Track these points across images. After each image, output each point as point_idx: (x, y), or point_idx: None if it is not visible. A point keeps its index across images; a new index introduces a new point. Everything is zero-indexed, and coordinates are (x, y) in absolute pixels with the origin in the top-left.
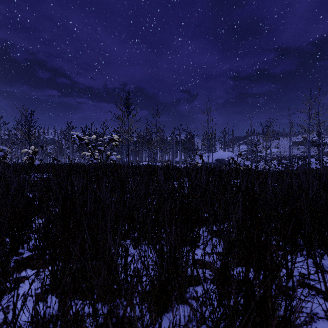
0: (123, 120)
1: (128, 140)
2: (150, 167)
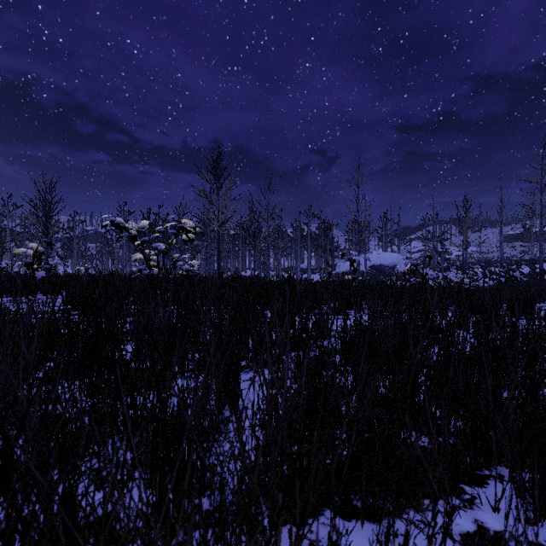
0: (210, 198)
1: (219, 233)
2: (255, 284)
